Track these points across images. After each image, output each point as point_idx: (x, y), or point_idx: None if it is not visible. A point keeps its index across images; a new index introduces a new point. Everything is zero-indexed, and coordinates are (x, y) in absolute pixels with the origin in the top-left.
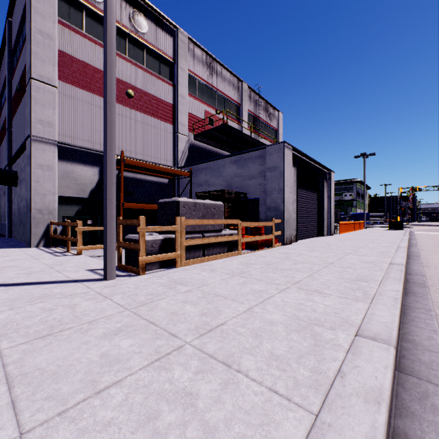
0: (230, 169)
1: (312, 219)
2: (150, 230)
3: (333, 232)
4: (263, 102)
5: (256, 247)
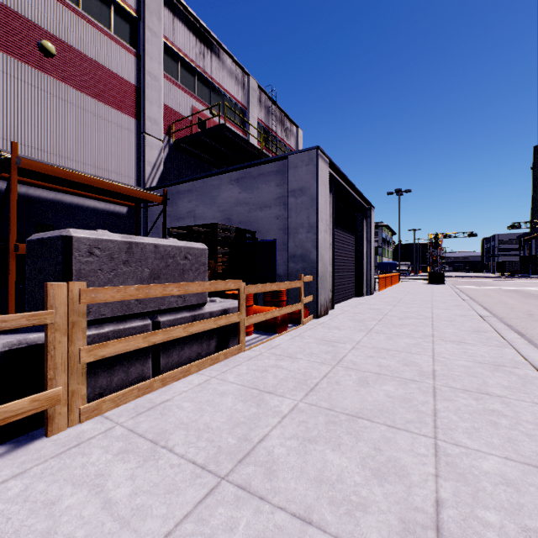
0: (230, 193)
1: (349, 273)
2: None
3: (373, 290)
4: (277, 111)
5: (274, 328)
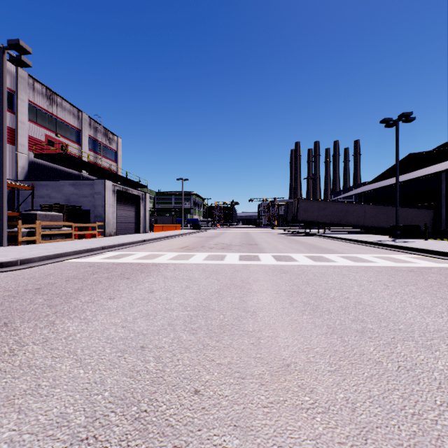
0: (69, 189)
1: (131, 223)
2: (24, 227)
3: (148, 231)
4: (103, 129)
5: (85, 237)
